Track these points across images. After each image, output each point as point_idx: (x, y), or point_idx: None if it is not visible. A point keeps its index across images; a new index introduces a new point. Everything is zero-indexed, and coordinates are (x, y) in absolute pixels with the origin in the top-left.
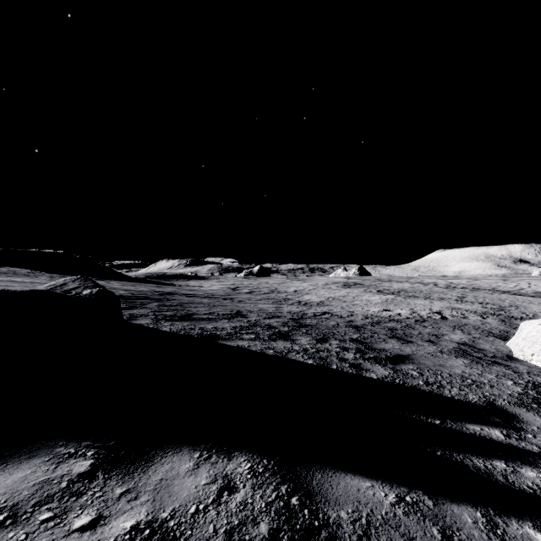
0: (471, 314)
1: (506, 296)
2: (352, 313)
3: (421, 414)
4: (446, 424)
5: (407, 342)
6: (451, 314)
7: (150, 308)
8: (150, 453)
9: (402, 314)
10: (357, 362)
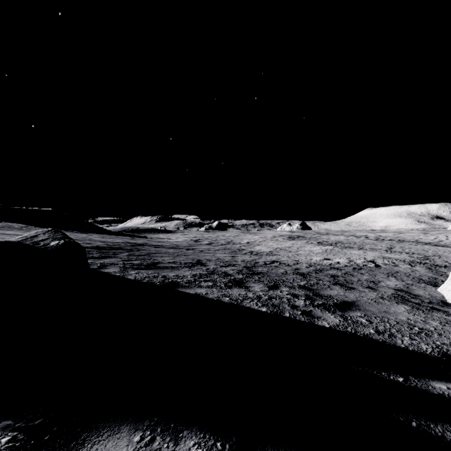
0: (400, 262)
1: (428, 247)
2: (298, 261)
3: (381, 369)
4: (410, 382)
5: (349, 289)
6: (384, 263)
7: (121, 257)
8: (81, 436)
9: (341, 263)
10: (307, 309)
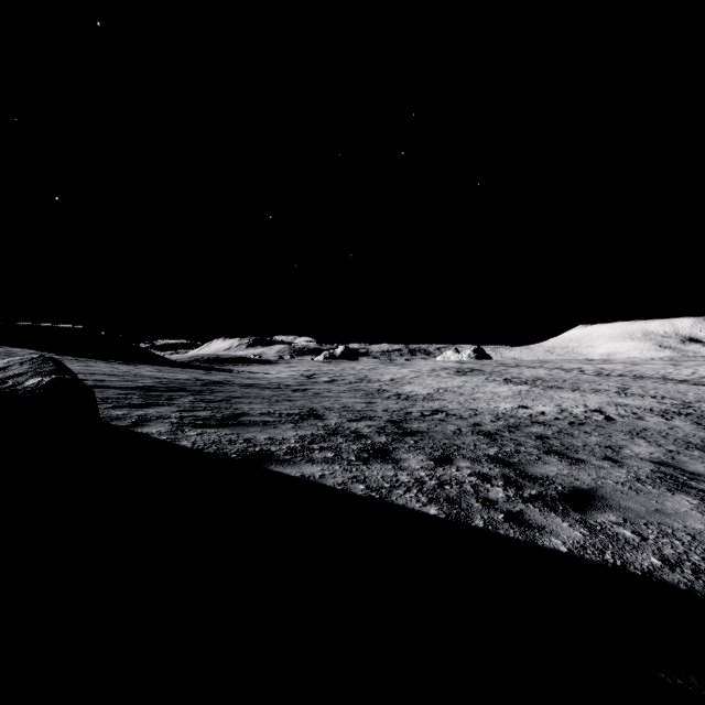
0: (646, 412)
1: (686, 387)
2: (476, 411)
3: None
4: None
5: (576, 462)
6: (618, 414)
7: (179, 405)
8: None
9: (548, 413)
10: (514, 508)
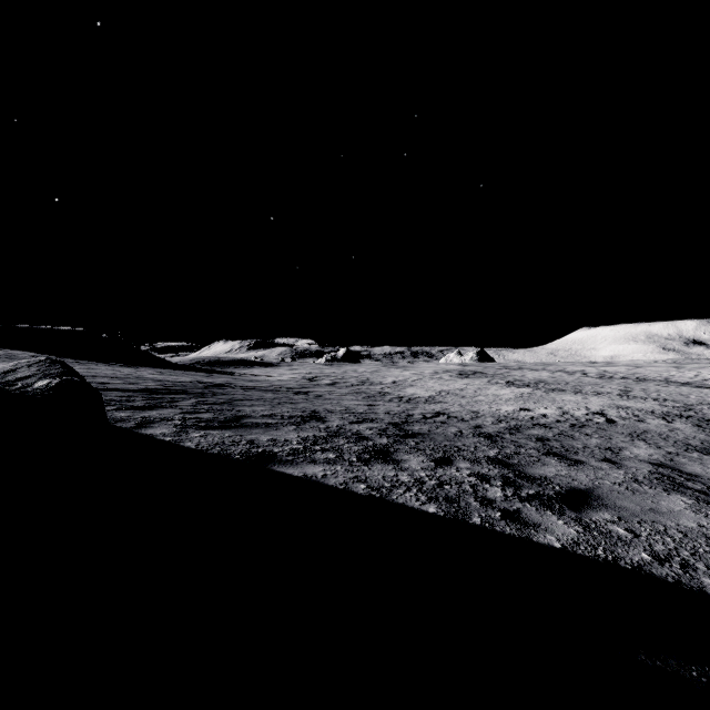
0: (647, 415)
1: (688, 389)
2: (477, 413)
3: (704, 664)
4: None
5: (574, 463)
6: (620, 416)
7: (182, 407)
8: None
9: (549, 416)
10: (511, 506)
